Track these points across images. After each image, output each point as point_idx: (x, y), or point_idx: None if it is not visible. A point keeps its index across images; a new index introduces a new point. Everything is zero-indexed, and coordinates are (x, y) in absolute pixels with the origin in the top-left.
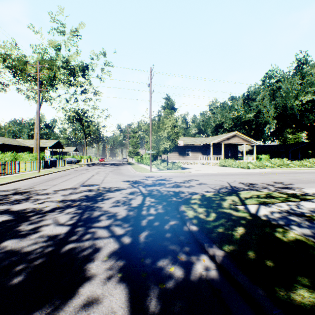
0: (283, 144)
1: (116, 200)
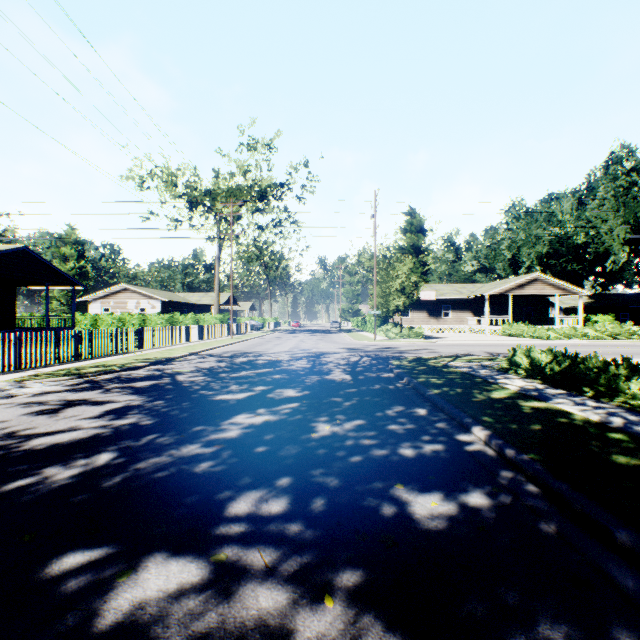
0: None
1: (336, 358)
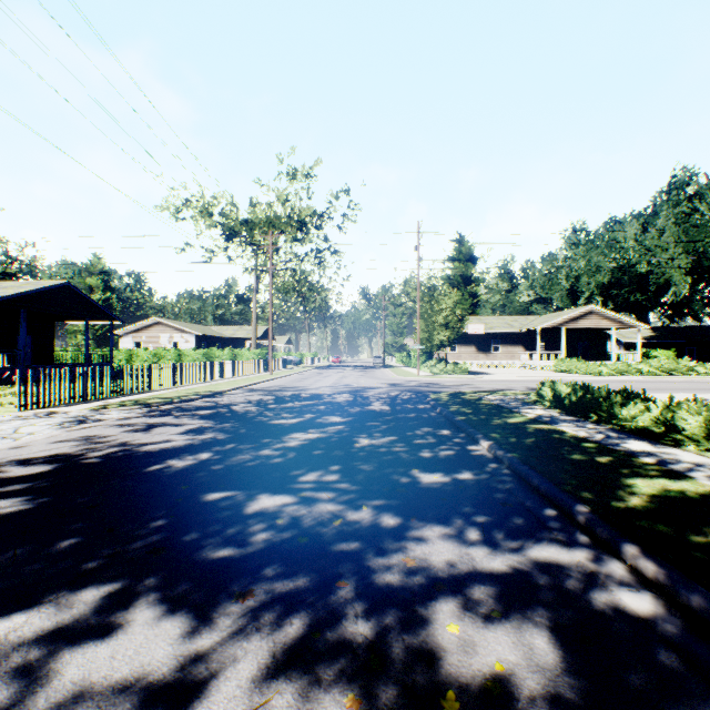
0: None
1: (378, 392)
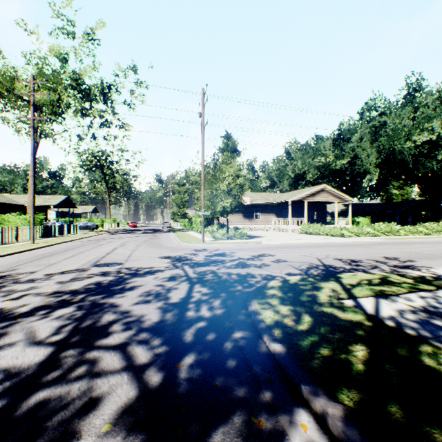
0: (387, 203)
1: (146, 291)
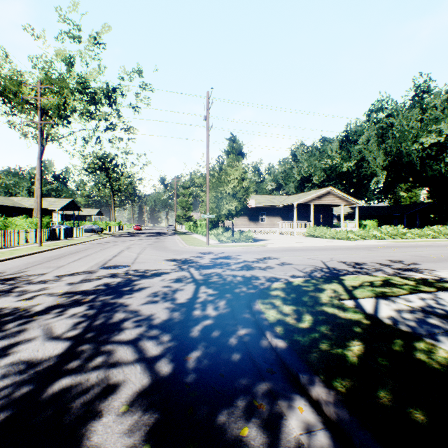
0: (395, 206)
1: (153, 292)
